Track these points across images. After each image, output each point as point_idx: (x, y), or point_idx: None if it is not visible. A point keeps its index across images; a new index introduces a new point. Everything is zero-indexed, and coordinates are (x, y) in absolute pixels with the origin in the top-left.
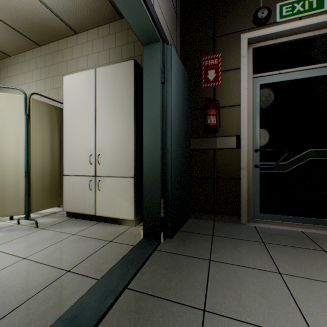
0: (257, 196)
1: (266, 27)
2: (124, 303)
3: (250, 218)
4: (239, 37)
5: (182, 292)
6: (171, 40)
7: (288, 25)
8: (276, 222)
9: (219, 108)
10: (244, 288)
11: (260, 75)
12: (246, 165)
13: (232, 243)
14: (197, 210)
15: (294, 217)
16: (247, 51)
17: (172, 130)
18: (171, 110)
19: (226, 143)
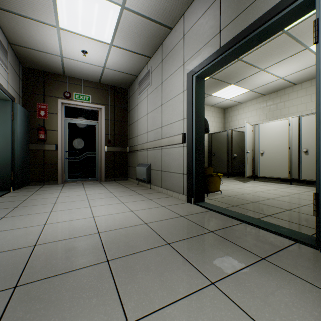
0: (67, 171)
1: (70, 100)
2: (1, 198)
3: (63, 182)
4: (57, 99)
5: (24, 195)
6: (17, 94)
7: (78, 103)
8: (75, 181)
9: (47, 130)
10: (47, 191)
11: (68, 119)
12: (60, 158)
13: (49, 188)
14: (34, 181)
15: (82, 179)
16: (62, 106)
17: (18, 141)
18: (18, 132)
19: (51, 147)
